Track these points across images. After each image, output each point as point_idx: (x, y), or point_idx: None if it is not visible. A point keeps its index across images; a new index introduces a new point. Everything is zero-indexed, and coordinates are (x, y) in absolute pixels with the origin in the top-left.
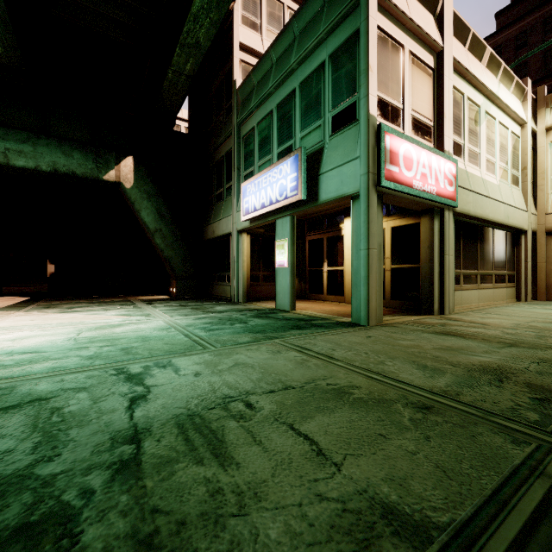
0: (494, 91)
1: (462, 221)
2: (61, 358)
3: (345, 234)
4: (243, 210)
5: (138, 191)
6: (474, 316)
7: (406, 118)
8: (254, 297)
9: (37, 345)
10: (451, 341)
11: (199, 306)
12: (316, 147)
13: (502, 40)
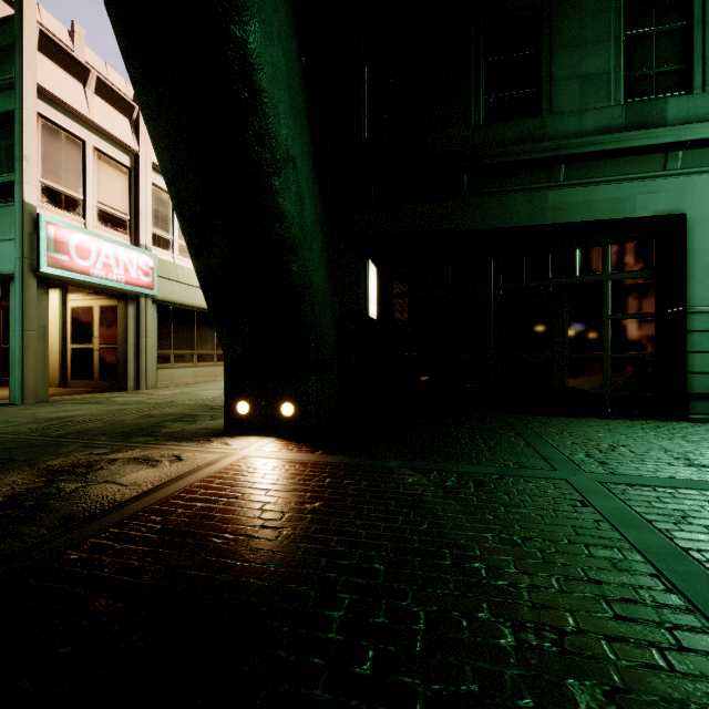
0: None
1: (174, 307)
2: None
3: (49, 307)
4: None
5: None
6: (166, 389)
7: (90, 209)
8: None
9: None
10: (80, 407)
11: None
12: None
13: None
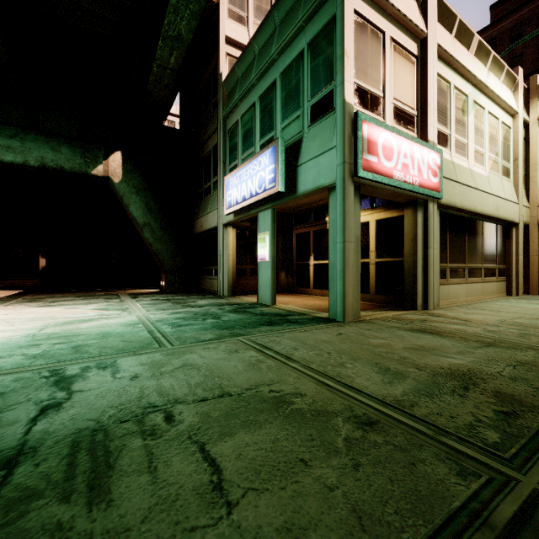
0: (483, 80)
1: (449, 213)
2: (4, 357)
3: None
4: (226, 204)
5: (126, 185)
6: (459, 311)
7: (387, 107)
8: (240, 290)
9: None
10: (425, 340)
11: (182, 300)
12: (295, 138)
13: (496, 32)
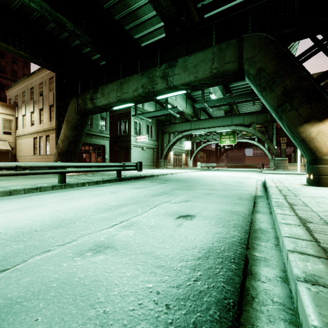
0: None
1: None
2: None
3: None
4: None
5: None
6: None
7: None
8: None
9: None
10: None
11: None
12: None
13: None
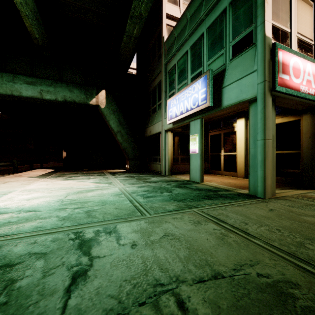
0: None
1: None
2: (46, 217)
3: (237, 130)
4: (168, 117)
5: (108, 109)
6: None
7: (293, 39)
8: (174, 171)
9: (39, 204)
10: None
11: (141, 177)
12: (219, 69)
13: None
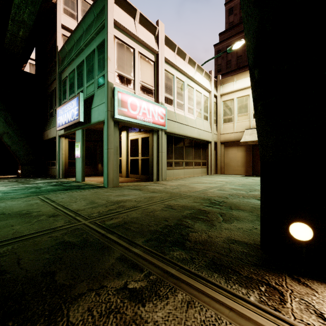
0: (191, 75)
1: (174, 136)
2: None
3: (122, 140)
4: (57, 124)
5: None
6: (171, 181)
7: (136, 84)
8: (72, 175)
9: None
10: (131, 192)
11: (26, 181)
12: (92, 93)
13: (221, 47)
